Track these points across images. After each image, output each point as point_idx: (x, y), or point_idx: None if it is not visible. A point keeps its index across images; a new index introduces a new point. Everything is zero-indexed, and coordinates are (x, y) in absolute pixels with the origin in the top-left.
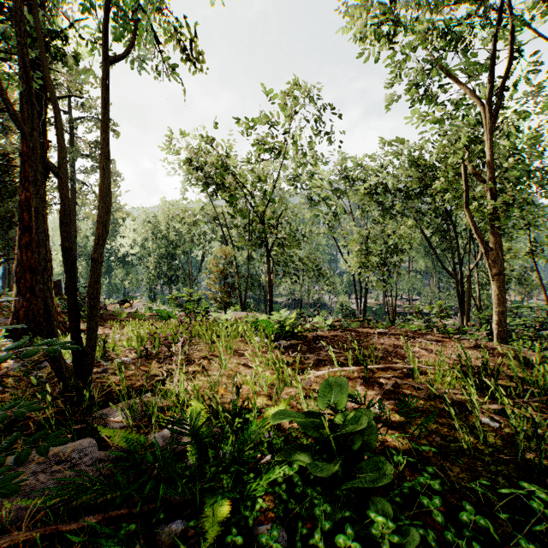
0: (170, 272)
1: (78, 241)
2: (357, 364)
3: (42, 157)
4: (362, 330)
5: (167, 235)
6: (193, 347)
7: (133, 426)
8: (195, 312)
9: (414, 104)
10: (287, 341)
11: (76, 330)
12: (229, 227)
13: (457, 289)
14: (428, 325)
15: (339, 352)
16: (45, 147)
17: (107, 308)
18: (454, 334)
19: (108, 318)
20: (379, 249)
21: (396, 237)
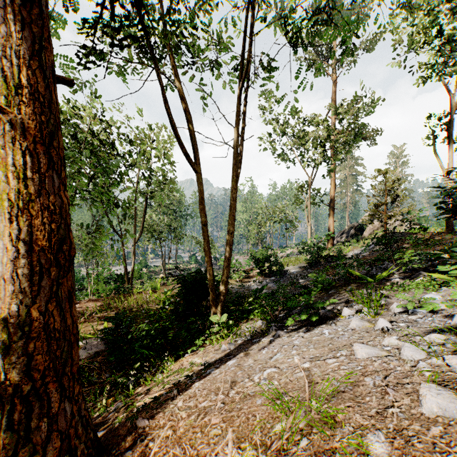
0: None
1: None
2: None
3: None
4: None
5: None
6: None
7: None
8: None
9: None
10: None
11: None
12: None
13: None
14: None
15: None
16: None
17: None
18: None
19: None
20: None
21: None
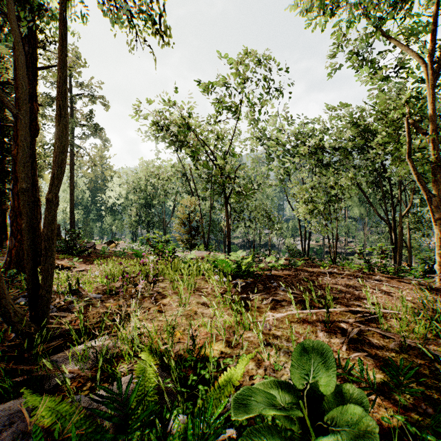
0: (148, 219)
1: (76, 194)
2: (314, 305)
3: (0, 99)
4: (313, 270)
5: (145, 188)
6: (159, 284)
7: (80, 377)
8: (163, 251)
9: (356, 69)
10: (244, 279)
11: (32, 272)
12: (194, 181)
13: (391, 233)
14: (370, 265)
15: (294, 292)
16: (35, 109)
17: (97, 247)
18: (393, 273)
19: (94, 256)
20: (322, 198)
21: (336, 188)
